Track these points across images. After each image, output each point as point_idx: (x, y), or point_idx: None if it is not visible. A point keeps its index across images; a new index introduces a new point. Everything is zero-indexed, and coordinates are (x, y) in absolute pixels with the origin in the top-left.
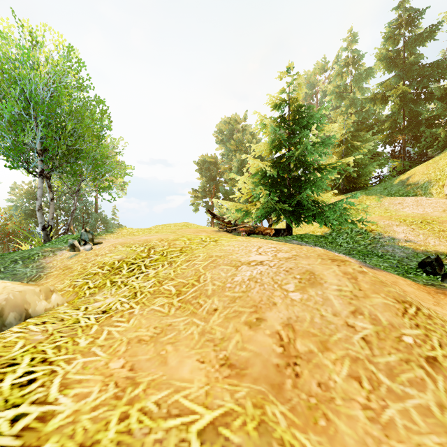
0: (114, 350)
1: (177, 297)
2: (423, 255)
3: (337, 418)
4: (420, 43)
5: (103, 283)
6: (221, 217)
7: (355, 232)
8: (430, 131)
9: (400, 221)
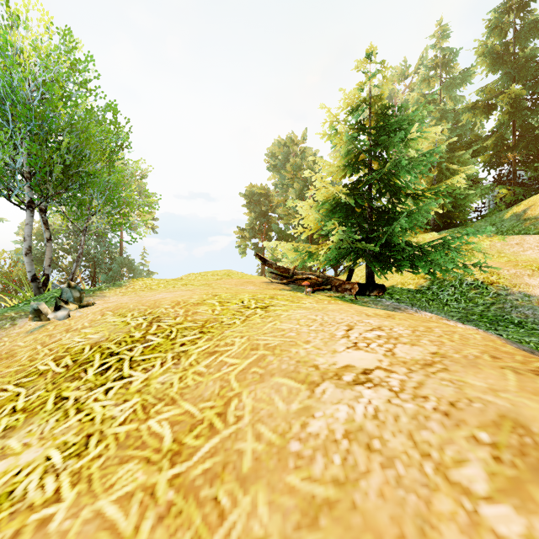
0: None
1: (169, 466)
2: None
3: None
4: (537, 33)
5: (43, 399)
6: (275, 263)
7: (467, 285)
8: None
9: (532, 269)
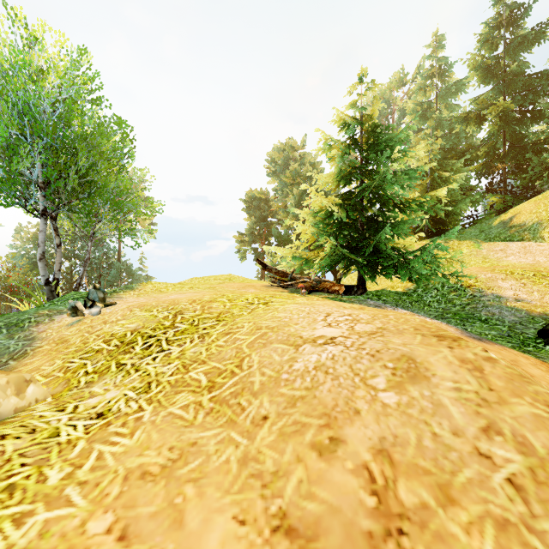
0: (101, 494)
1: (208, 393)
2: (542, 320)
3: None
4: (526, 48)
5: (107, 366)
6: (274, 268)
7: (448, 288)
8: (539, 159)
9: (506, 273)
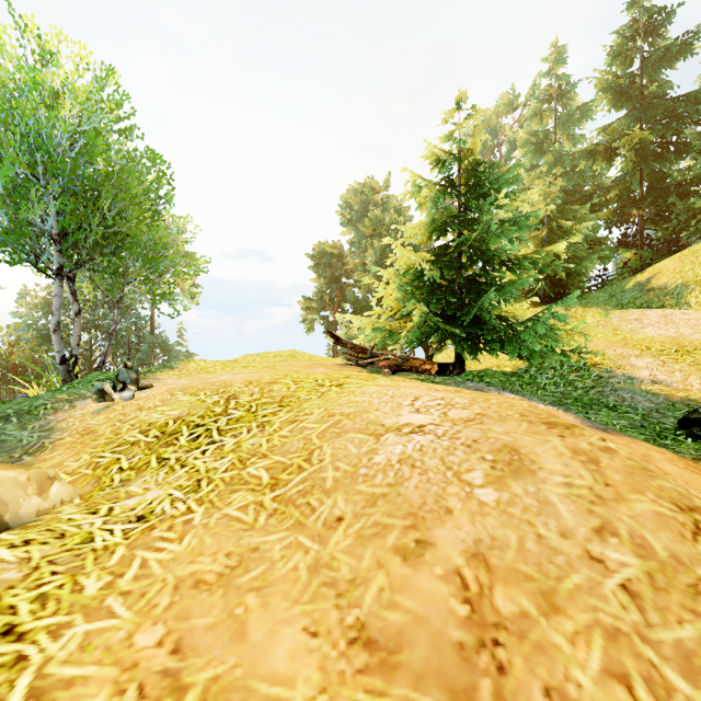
0: (148, 605)
1: (270, 492)
2: (684, 407)
3: None
4: (668, 63)
5: (145, 461)
6: (349, 342)
7: (568, 367)
8: (684, 204)
9: (641, 348)
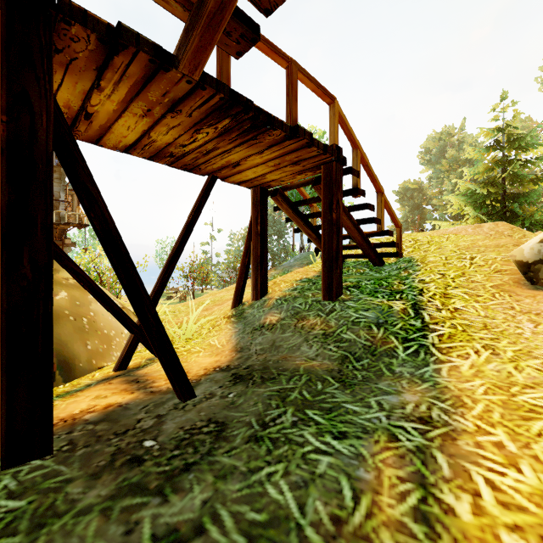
0: None
1: None
2: None
3: None
4: None
5: None
6: None
7: None
8: None
9: None
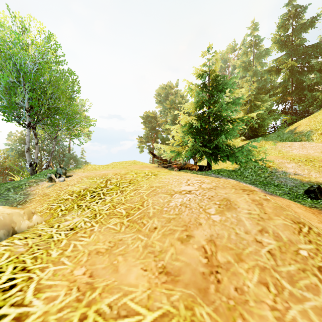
0: (78, 260)
1: (126, 218)
2: (308, 185)
3: (251, 317)
4: (304, 30)
5: (72, 206)
6: (160, 157)
7: (257, 167)
8: (311, 94)
9: (290, 159)
